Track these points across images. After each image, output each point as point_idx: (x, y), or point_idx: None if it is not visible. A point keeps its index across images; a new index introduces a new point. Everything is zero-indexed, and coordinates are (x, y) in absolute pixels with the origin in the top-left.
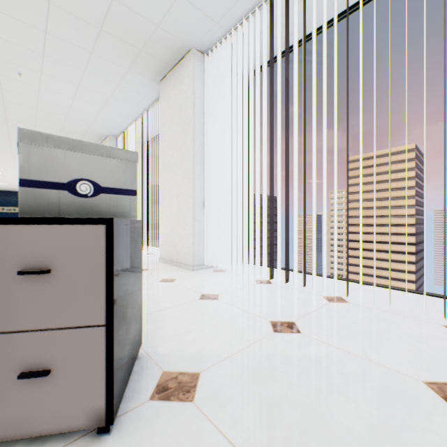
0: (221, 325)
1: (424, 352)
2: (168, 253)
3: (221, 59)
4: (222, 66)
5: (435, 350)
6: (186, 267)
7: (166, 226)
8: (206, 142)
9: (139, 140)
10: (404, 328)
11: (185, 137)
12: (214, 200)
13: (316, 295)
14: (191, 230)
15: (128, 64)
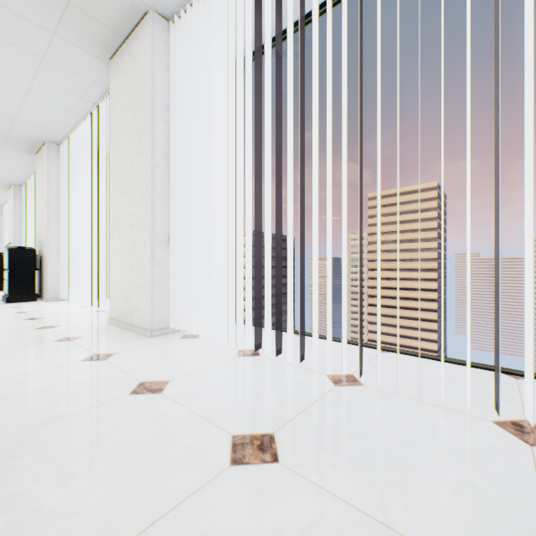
0: (139, 454)
1: (479, 490)
2: (120, 311)
3: (196, 33)
4: (199, 44)
5: (494, 484)
6: (143, 332)
7: (117, 272)
8: (173, 150)
9: (95, 152)
10: (441, 433)
11: (141, 141)
12: (186, 235)
13: (319, 374)
14: (148, 278)
15: (52, 25)
